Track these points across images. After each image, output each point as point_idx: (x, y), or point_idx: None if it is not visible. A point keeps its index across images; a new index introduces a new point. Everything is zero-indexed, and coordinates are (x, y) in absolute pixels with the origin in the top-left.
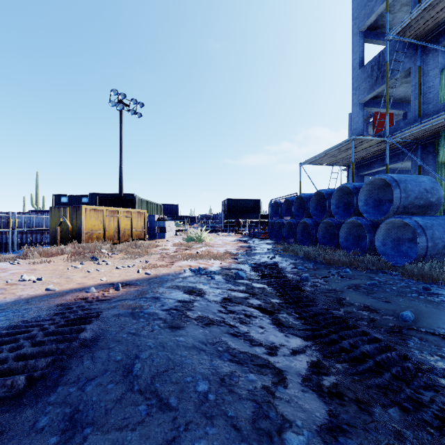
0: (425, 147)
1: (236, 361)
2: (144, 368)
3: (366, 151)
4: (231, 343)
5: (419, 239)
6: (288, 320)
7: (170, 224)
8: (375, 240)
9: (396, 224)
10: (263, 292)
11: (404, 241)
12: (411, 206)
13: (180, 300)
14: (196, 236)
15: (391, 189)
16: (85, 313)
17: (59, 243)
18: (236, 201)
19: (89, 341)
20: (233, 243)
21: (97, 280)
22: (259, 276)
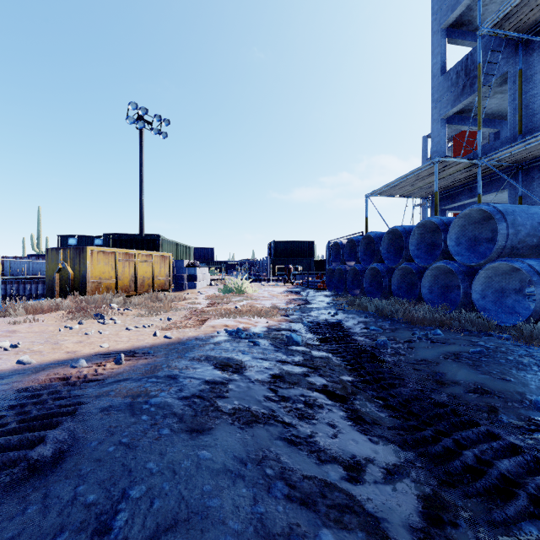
0: (527, 172)
1: (297, 498)
2: (134, 522)
3: (450, 178)
4: (286, 460)
5: (536, 290)
6: (369, 410)
7: (202, 271)
8: (472, 292)
9: (500, 269)
10: (327, 364)
11: (509, 293)
12: (521, 245)
13: (208, 379)
14: (235, 286)
15: (490, 224)
16: (57, 406)
17: (57, 295)
18: (284, 244)
19: (49, 461)
20: (283, 294)
21: (96, 347)
22: (319, 340)
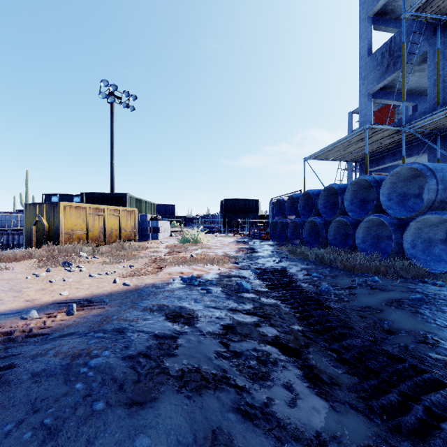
0: (444, 138)
1: None
2: None
3: (377, 143)
4: (240, 443)
5: None
6: (325, 366)
7: (164, 224)
8: (403, 242)
9: (429, 222)
10: (277, 312)
11: (436, 242)
12: None
13: (157, 333)
14: (192, 236)
15: (417, 181)
16: None
17: (34, 244)
18: (234, 201)
19: None
20: (232, 244)
21: (56, 295)
22: (267, 286)
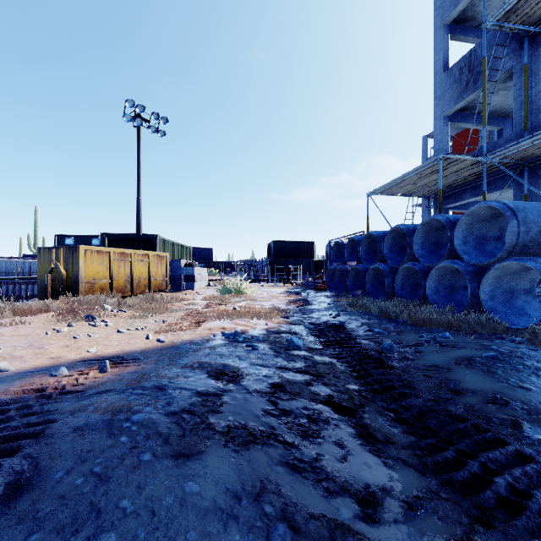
0: (533, 169)
1: None
2: None
3: (454, 176)
4: (289, 492)
5: None
6: (380, 425)
7: (200, 271)
8: (480, 292)
9: (510, 269)
10: (331, 371)
11: (519, 293)
12: (532, 244)
13: (200, 390)
14: (234, 286)
15: (498, 222)
16: (24, 424)
17: (50, 295)
18: (284, 244)
19: (1, 499)
20: (282, 295)
21: (82, 352)
22: (321, 343)
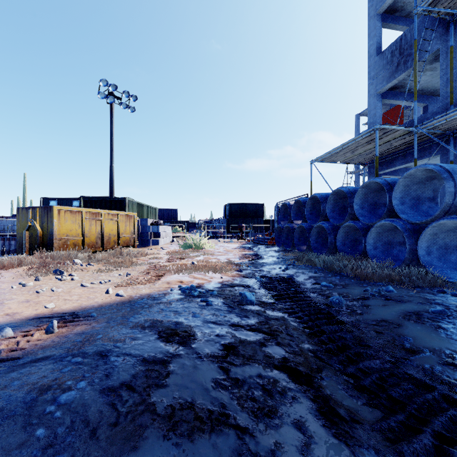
0: None
1: None
2: None
3: (387, 145)
4: None
5: None
6: (341, 397)
7: (165, 229)
8: (418, 248)
9: (446, 227)
10: (284, 328)
11: (453, 249)
12: None
13: (146, 357)
14: (194, 242)
15: (432, 184)
16: None
17: (27, 251)
18: (238, 206)
19: None
20: (236, 250)
21: (40, 307)
22: (272, 297)
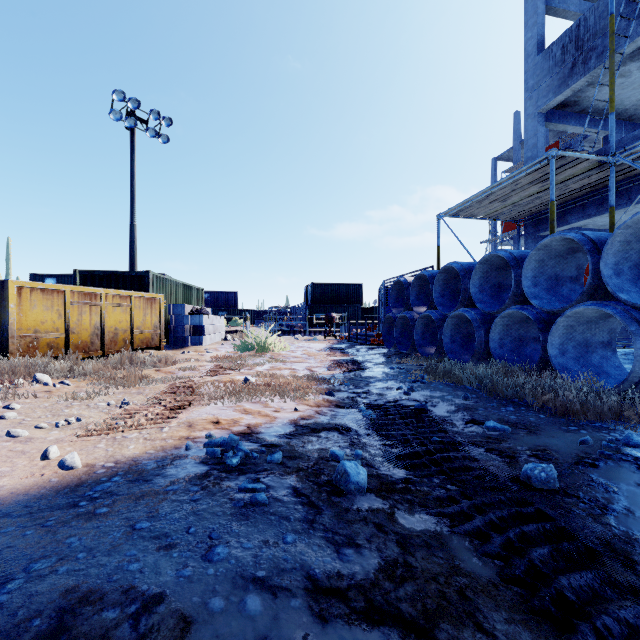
0: None
1: None
2: None
3: (560, 188)
4: None
5: None
6: None
7: (213, 320)
8: None
9: None
10: (460, 594)
11: None
12: None
13: None
14: (257, 341)
15: None
16: None
17: None
18: (325, 287)
19: None
20: (323, 353)
21: None
22: (400, 462)
